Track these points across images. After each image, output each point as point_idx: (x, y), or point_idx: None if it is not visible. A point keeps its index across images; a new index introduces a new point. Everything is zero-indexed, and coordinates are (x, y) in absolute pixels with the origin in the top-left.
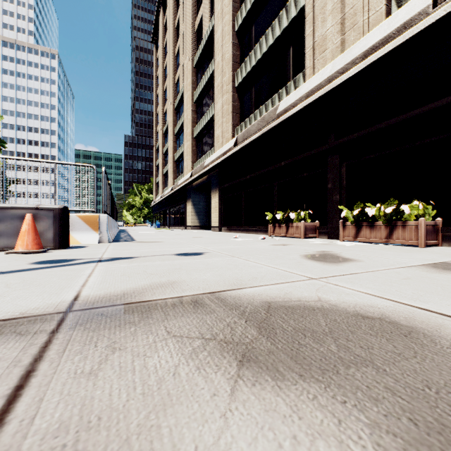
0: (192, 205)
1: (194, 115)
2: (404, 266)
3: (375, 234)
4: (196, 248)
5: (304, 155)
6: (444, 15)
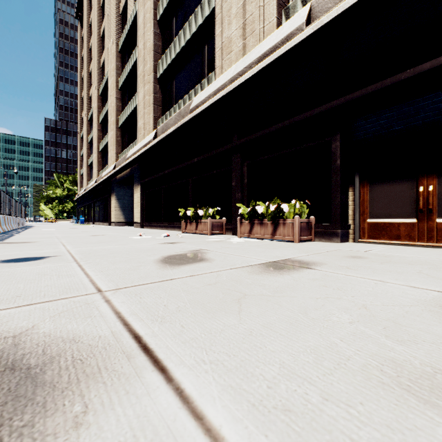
0: (116, 199)
1: (118, 103)
2: (241, 266)
3: (264, 230)
4: (57, 250)
5: (213, 152)
6: (312, 32)
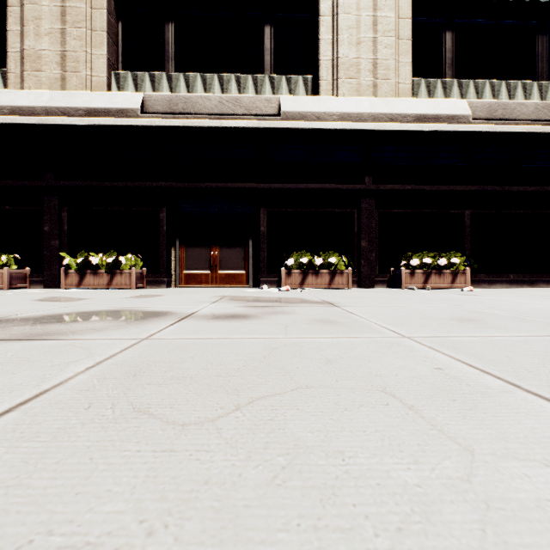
0: None
1: None
2: (121, 298)
3: (99, 281)
4: None
5: (8, 183)
6: (147, 125)
